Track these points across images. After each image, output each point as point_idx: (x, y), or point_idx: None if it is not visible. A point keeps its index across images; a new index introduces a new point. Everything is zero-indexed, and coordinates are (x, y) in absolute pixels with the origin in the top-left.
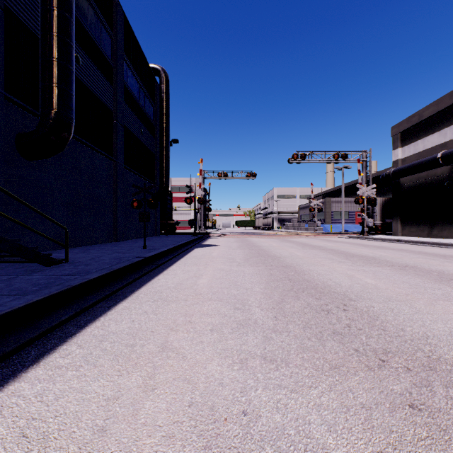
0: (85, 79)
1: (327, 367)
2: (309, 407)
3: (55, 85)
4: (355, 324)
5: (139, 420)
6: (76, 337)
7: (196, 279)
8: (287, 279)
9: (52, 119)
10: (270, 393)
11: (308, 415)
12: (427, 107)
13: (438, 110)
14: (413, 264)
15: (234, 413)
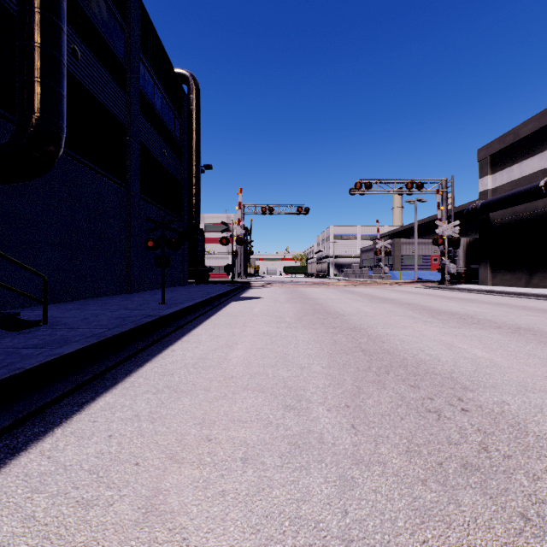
0: (86, 80)
1: None
2: None
3: (37, 80)
4: (494, 444)
5: None
6: None
7: (227, 351)
8: (359, 351)
9: (33, 127)
10: None
11: None
12: (526, 123)
13: (540, 126)
14: (526, 325)
15: None
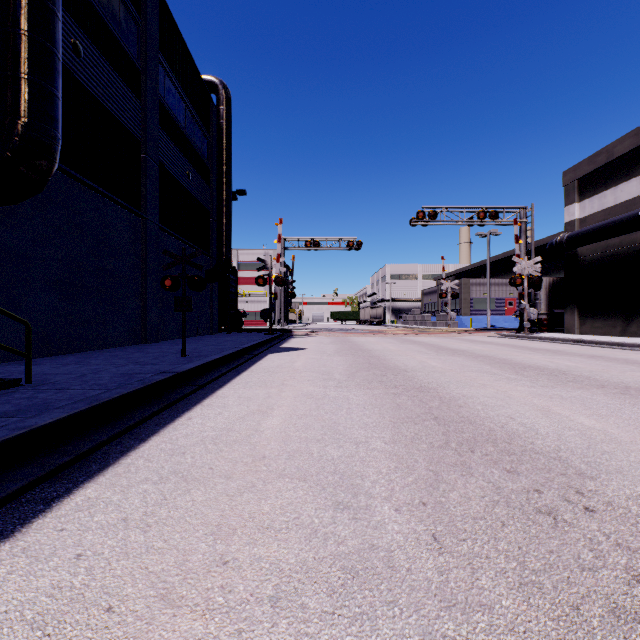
0: (90, 83)
1: None
2: None
3: (23, 77)
4: None
5: None
6: None
7: (260, 419)
8: (430, 418)
9: (18, 135)
10: None
11: None
12: (621, 139)
13: (639, 143)
14: (635, 383)
15: None
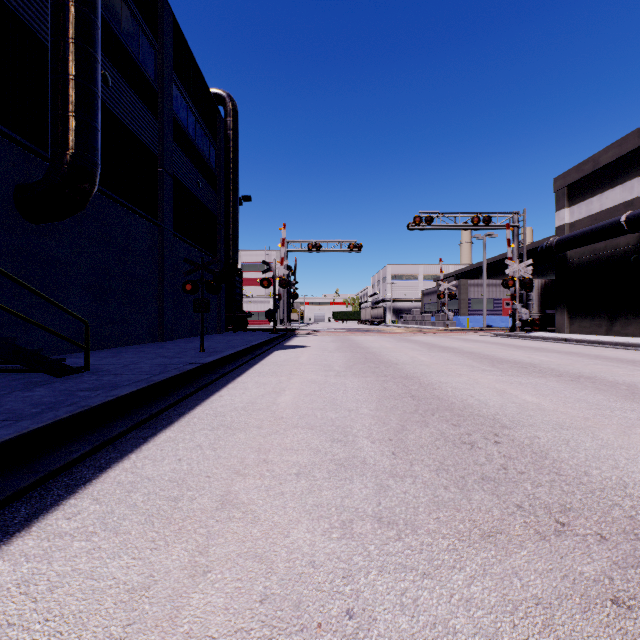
0: (116, 108)
1: (476, 534)
2: (453, 603)
3: (72, 115)
4: (514, 465)
5: (181, 626)
6: (92, 485)
7: (275, 396)
8: (408, 396)
9: (68, 164)
10: (389, 580)
11: (452, 618)
12: (606, 149)
13: (621, 153)
14: (589, 373)
15: (333, 615)
